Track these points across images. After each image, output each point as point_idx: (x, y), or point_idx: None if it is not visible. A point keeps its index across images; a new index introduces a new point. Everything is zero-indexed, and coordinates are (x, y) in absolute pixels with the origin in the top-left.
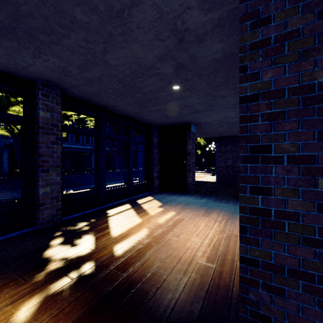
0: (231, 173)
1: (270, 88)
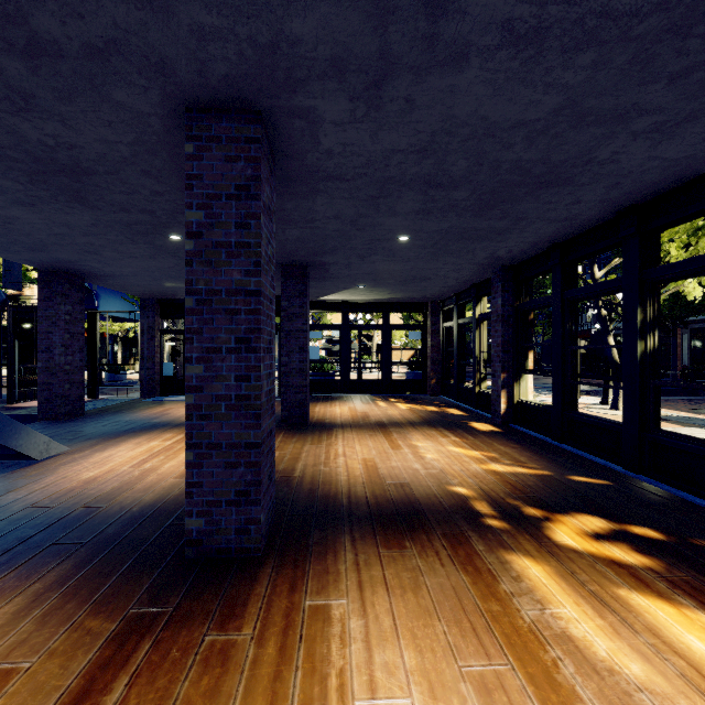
0: None
1: None
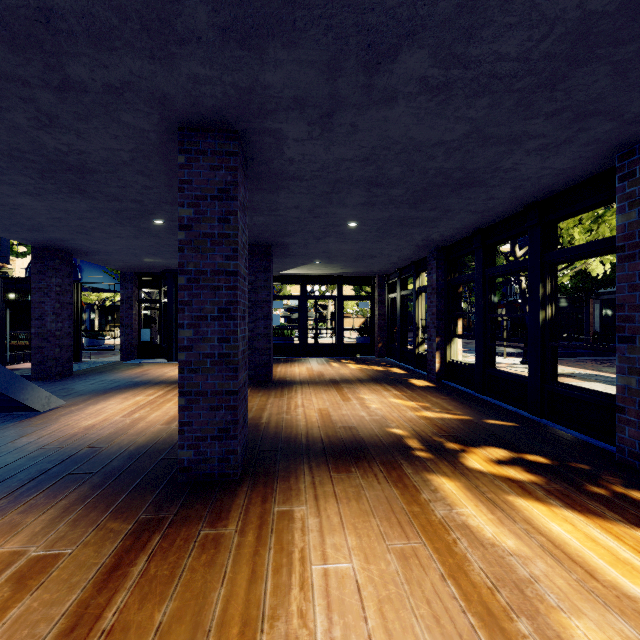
0: None
1: None
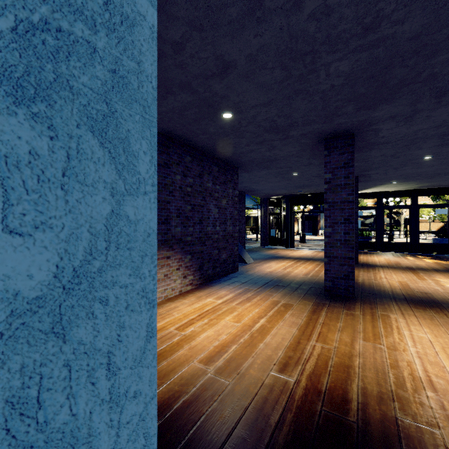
0: None
1: None
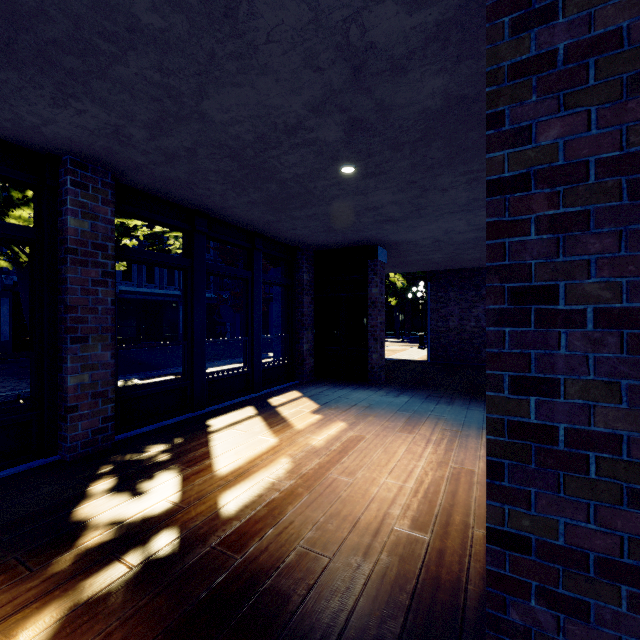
0: (457, 343)
1: (555, 160)
